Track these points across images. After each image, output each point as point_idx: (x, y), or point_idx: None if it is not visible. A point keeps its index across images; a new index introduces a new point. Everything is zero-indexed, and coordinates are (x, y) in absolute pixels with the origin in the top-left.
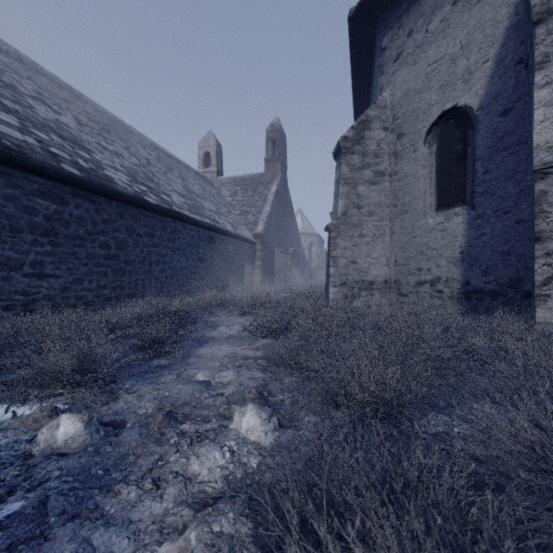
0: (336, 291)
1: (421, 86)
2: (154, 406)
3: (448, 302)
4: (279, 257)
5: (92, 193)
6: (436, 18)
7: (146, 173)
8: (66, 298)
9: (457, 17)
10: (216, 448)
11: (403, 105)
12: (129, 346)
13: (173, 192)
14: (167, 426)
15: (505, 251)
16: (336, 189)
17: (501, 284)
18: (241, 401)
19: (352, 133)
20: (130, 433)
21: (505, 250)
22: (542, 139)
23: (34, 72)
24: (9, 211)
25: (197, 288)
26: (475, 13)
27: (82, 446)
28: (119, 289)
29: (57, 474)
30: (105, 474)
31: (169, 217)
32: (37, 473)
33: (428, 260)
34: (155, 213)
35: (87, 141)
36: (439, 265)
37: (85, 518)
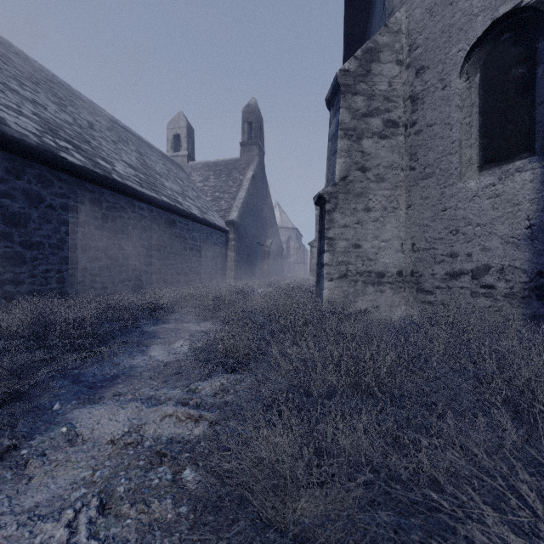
0: (333, 287)
1: None
2: None
3: (505, 303)
4: (256, 250)
5: None
6: None
7: (80, 133)
8: None
9: None
10: None
11: (426, 27)
12: None
13: (119, 161)
14: None
15: None
16: (331, 146)
17: None
18: None
19: (354, 65)
20: None
21: None
22: None
23: None
24: None
25: (150, 283)
26: None
27: None
28: (11, 285)
29: None
30: None
31: (105, 187)
32: None
33: (467, 241)
34: (82, 180)
35: None
36: (487, 248)
37: None
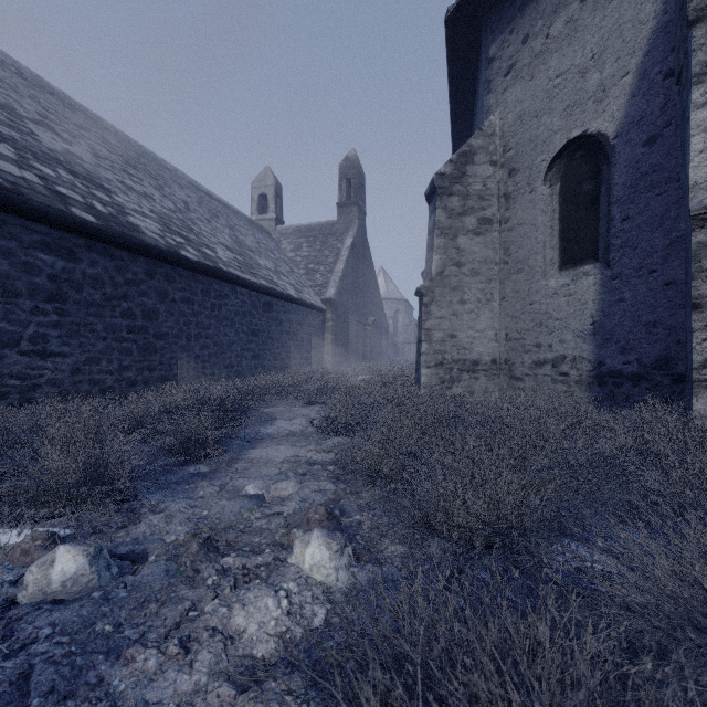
0: (430, 374)
1: (540, 108)
2: (187, 531)
3: (576, 388)
4: (356, 329)
5: (112, 247)
6: (560, 19)
7: (183, 220)
8: (78, 383)
9: (587, 18)
10: (269, 593)
11: (517, 133)
12: (158, 447)
13: (218, 245)
14: (203, 559)
15: (650, 322)
16: (430, 241)
17: (645, 365)
18: (304, 523)
19: (450, 168)
20: (154, 570)
21: (651, 320)
22: (701, 175)
23: (38, 89)
24: (2, 269)
25: (250, 369)
26: (611, 12)
27: (86, 589)
28: (148, 371)
29: (47, 633)
30: (115, 631)
31: (213, 277)
32: (21, 631)
33: (549, 333)
34: (195, 273)
35: (107, 178)
36: (563, 340)
37: (82, 699)
